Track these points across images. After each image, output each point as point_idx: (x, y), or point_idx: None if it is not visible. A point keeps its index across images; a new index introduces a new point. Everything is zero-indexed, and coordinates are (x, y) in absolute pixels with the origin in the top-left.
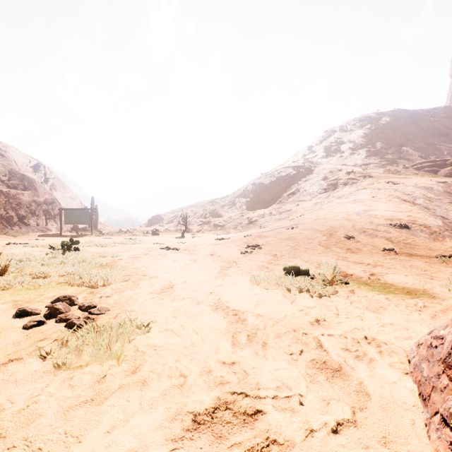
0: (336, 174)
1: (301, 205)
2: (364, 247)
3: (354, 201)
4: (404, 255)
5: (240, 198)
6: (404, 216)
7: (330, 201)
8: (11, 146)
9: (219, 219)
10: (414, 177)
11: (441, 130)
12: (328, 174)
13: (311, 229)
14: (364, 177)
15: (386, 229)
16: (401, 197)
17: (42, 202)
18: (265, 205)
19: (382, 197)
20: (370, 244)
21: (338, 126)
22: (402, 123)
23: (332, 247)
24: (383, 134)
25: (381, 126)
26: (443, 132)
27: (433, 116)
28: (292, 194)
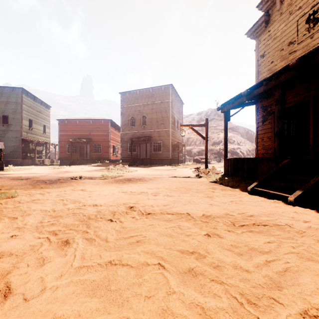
0: None
1: None
2: None
3: None
4: None
5: None
6: None
7: None
8: (238, 126)
9: None
10: None
11: None
12: None
13: None
14: None
15: None
16: None
17: (251, 150)
18: None
19: None
20: None
21: None
22: None
23: None
24: None
25: None
26: None
27: None
28: None
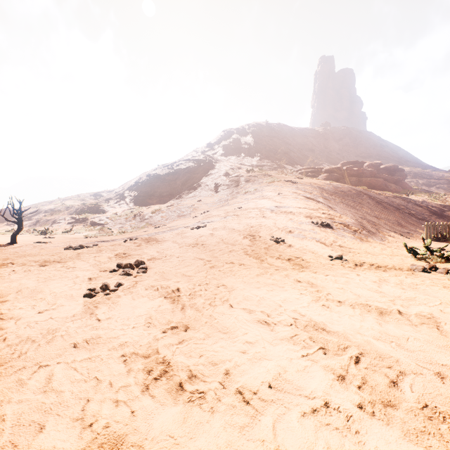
0: (237, 171)
1: (203, 200)
2: (304, 254)
3: (262, 197)
4: (370, 267)
5: (131, 190)
6: (320, 213)
7: (235, 197)
8: None
9: (101, 216)
10: (306, 178)
11: (310, 146)
12: (229, 171)
13: (224, 228)
14: (264, 175)
15: (311, 229)
16: (304, 195)
17: None
18: (162, 201)
19: (288, 194)
20: (307, 249)
21: (235, 127)
22: (285, 135)
23: (267, 258)
24: (272, 141)
25: (270, 134)
26: (311, 148)
27: (304, 134)
28: (193, 189)
